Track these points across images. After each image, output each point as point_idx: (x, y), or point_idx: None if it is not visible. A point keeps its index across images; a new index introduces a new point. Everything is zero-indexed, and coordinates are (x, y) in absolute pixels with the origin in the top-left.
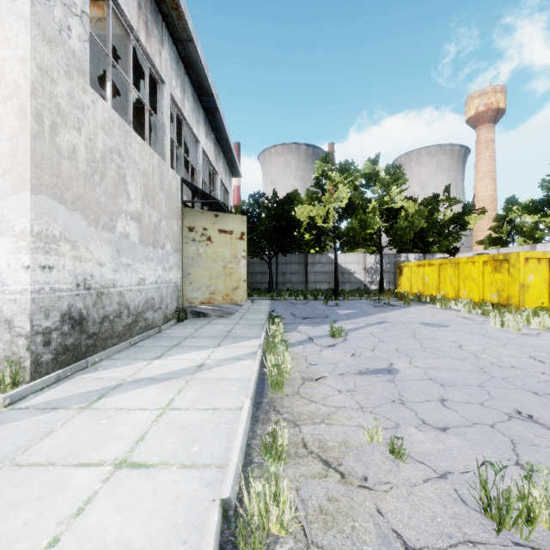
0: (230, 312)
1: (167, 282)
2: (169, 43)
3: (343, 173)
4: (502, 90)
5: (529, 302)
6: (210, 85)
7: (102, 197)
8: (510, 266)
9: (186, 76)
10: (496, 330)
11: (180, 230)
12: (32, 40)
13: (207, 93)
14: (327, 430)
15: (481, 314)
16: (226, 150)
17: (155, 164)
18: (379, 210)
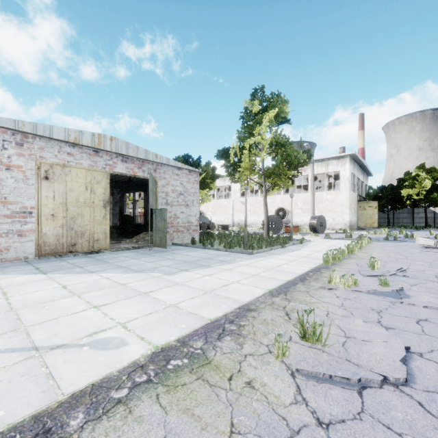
0: (372, 229)
1: (355, 220)
2: (356, 165)
3: (429, 172)
4: None
5: None
6: (364, 164)
7: (351, 206)
8: None
9: (358, 166)
10: None
11: (357, 207)
12: (348, 191)
13: (363, 165)
14: None
15: None
16: (366, 172)
17: (354, 195)
18: None
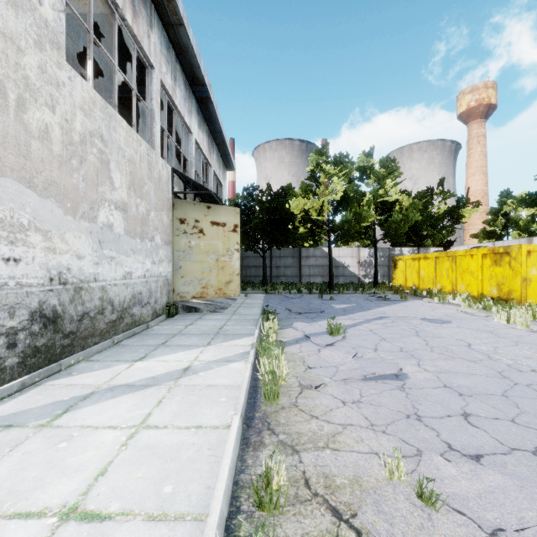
0: (223, 306)
1: (156, 276)
2: (159, 27)
3: (337, 165)
4: (493, 86)
5: (532, 296)
6: (203, 74)
7: (81, 183)
8: (511, 260)
9: (177, 64)
10: (502, 326)
11: (170, 222)
12: None
13: (199, 82)
14: (334, 458)
15: (483, 309)
16: (220, 143)
17: (143, 152)
18: (374, 204)
